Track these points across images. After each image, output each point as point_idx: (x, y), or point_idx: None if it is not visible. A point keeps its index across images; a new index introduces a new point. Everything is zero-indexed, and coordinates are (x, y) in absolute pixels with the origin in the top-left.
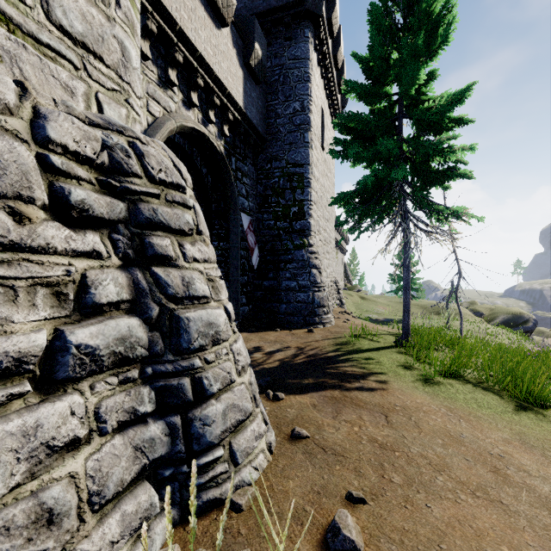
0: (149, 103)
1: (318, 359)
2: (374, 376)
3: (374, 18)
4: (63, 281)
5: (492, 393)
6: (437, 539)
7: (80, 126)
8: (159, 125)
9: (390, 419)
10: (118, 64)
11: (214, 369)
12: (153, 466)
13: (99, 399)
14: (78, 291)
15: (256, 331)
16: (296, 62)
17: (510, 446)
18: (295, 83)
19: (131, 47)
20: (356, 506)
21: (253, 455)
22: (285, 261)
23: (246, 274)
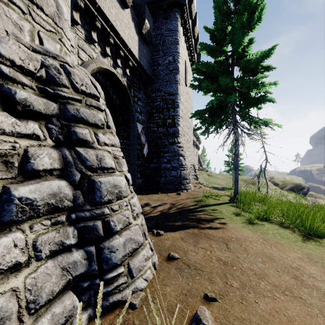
0: (79, 52)
1: (184, 210)
2: (218, 220)
3: (217, 5)
4: (9, 154)
5: (288, 229)
6: (264, 324)
7: (25, 50)
8: (86, 66)
9: (229, 246)
10: (54, 14)
11: (118, 215)
12: (75, 280)
13: (36, 236)
14: (22, 161)
15: (146, 194)
16: (170, 32)
17: (303, 262)
18: (170, 45)
19: (63, 5)
20: (210, 303)
21: (143, 271)
22: (163, 152)
23: (140, 159)
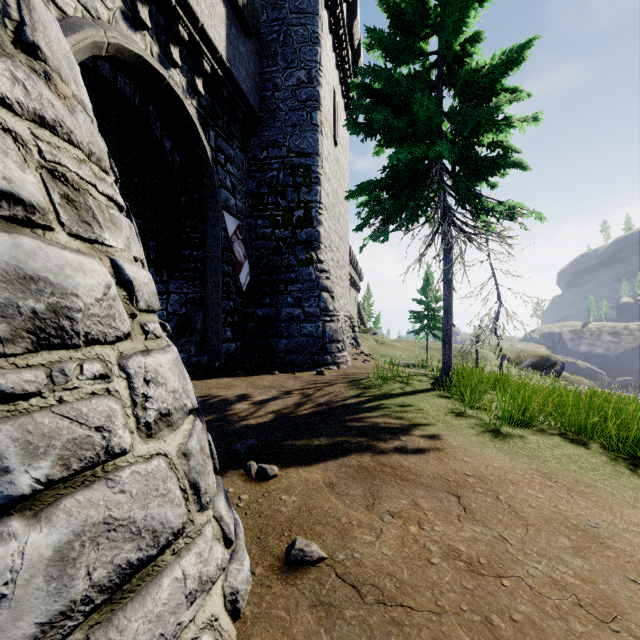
0: None
1: (334, 408)
2: (418, 429)
3: None
4: None
5: (582, 445)
6: None
7: None
8: (72, 26)
9: (466, 503)
10: None
11: (32, 419)
12: None
13: None
14: None
15: (244, 374)
16: (301, 17)
17: None
18: (300, 45)
19: None
20: None
21: None
22: (286, 281)
23: (232, 298)
